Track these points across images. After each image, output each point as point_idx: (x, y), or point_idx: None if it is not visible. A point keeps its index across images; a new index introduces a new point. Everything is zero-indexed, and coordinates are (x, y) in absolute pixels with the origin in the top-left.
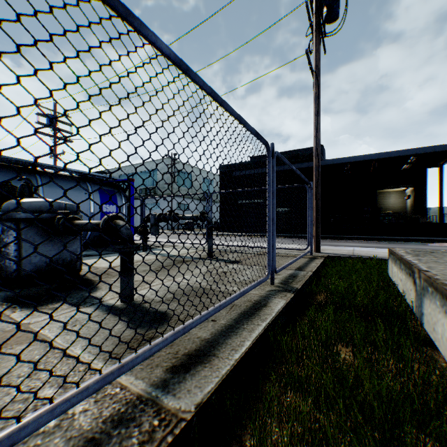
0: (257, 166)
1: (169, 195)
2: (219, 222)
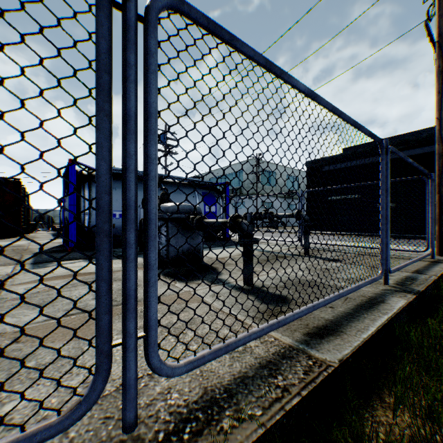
0: (351, 158)
1: (253, 194)
2: None
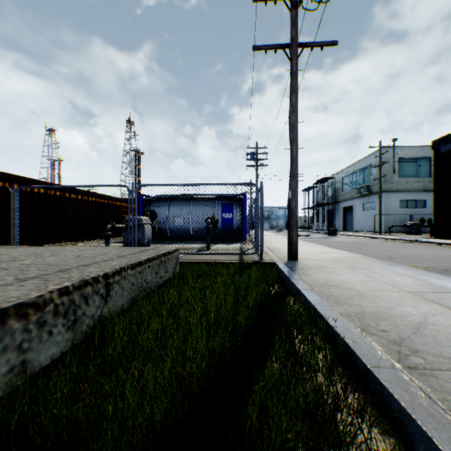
0: None
1: (384, 191)
2: (432, 223)
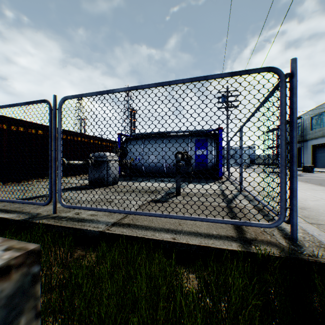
0: None
1: None
2: None
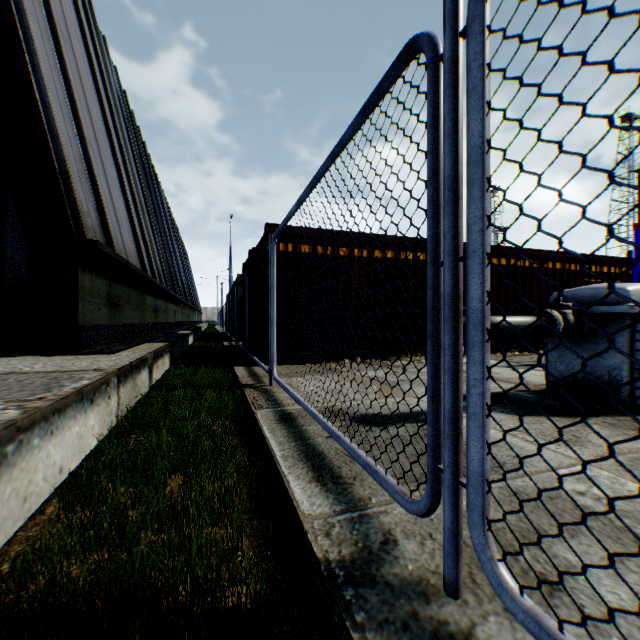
0: None
1: None
2: None
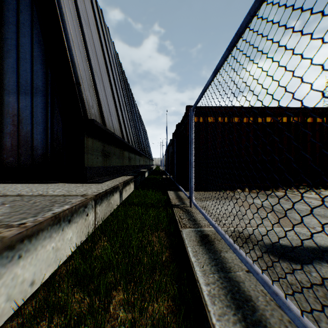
0: None
1: None
2: None
